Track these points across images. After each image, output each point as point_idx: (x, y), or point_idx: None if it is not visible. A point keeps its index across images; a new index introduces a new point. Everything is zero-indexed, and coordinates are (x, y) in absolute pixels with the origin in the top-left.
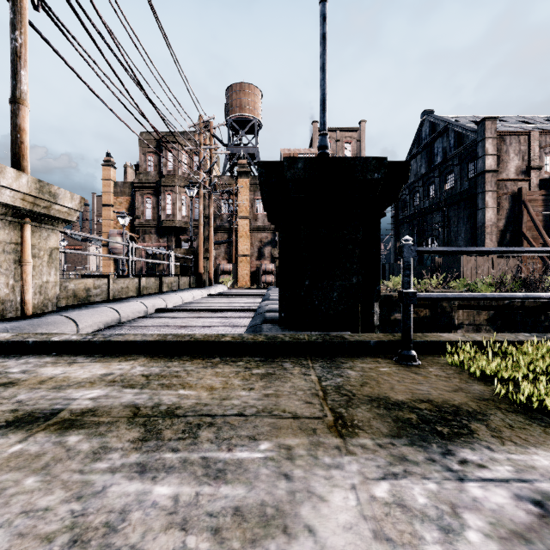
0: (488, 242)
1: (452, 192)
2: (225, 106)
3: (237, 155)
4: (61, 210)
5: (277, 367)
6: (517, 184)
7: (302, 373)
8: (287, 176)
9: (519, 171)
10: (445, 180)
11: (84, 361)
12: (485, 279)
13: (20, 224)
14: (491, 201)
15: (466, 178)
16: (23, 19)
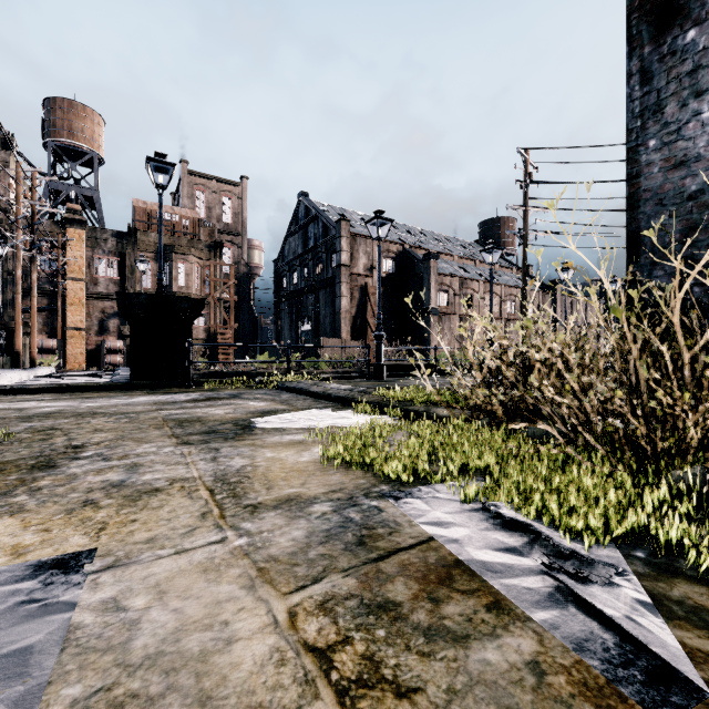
0: (343, 326)
1: (321, 277)
2: (43, 120)
3: (65, 193)
4: None
5: (129, 391)
6: (365, 279)
7: (141, 391)
8: (135, 302)
9: (366, 268)
10: (317, 264)
11: (17, 396)
12: (326, 358)
13: None
14: (346, 291)
15: (330, 267)
16: None
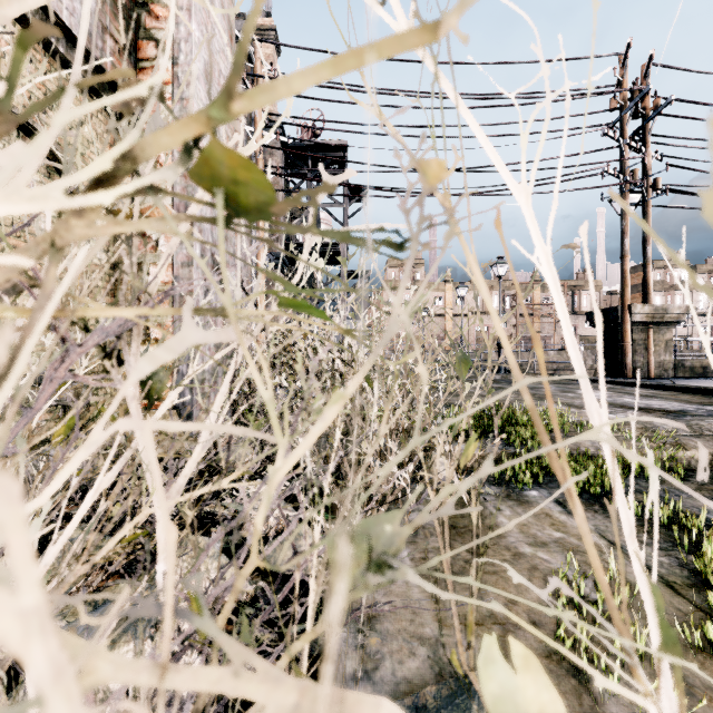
0: None
1: None
2: None
3: None
4: (671, 316)
5: None
6: None
7: None
8: None
9: None
10: None
11: (651, 390)
12: None
13: (646, 329)
14: None
15: None
16: (648, 219)
